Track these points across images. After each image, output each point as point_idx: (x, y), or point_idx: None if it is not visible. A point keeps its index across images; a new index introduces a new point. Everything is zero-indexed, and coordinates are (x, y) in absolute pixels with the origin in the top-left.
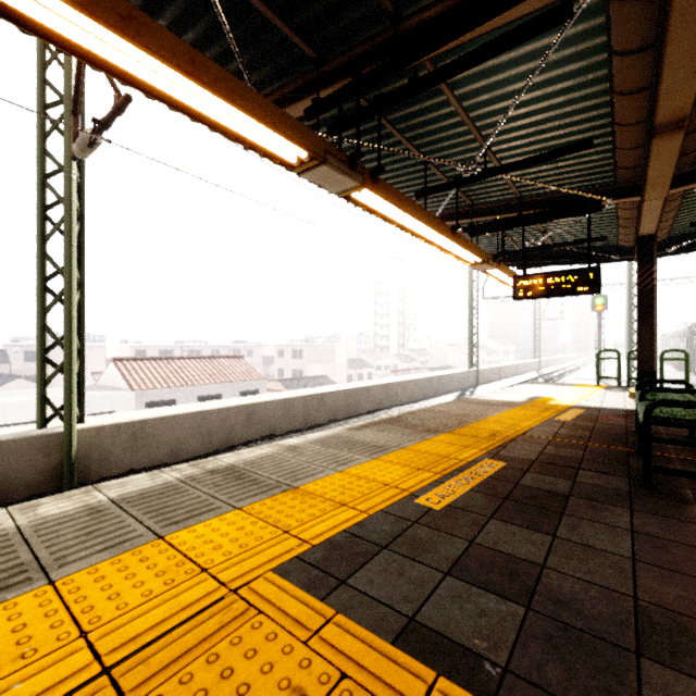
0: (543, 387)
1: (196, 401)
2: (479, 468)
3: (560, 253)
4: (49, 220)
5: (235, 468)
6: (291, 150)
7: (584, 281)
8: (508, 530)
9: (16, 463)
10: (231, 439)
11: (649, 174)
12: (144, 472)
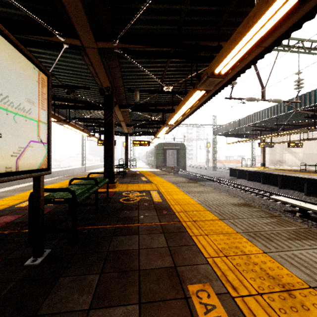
0: None
1: None
2: None
3: None
4: None
5: None
6: (54, 120)
7: None
8: None
9: None
10: None
11: (122, 125)
12: None
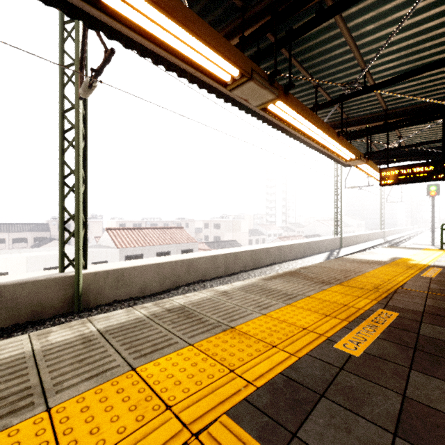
0: (398, 250)
1: (155, 255)
2: (377, 316)
3: (410, 153)
4: (66, 139)
5: (185, 308)
6: (227, 70)
7: (440, 170)
8: (434, 384)
9: (46, 294)
10: (177, 282)
11: None
12: (123, 302)
